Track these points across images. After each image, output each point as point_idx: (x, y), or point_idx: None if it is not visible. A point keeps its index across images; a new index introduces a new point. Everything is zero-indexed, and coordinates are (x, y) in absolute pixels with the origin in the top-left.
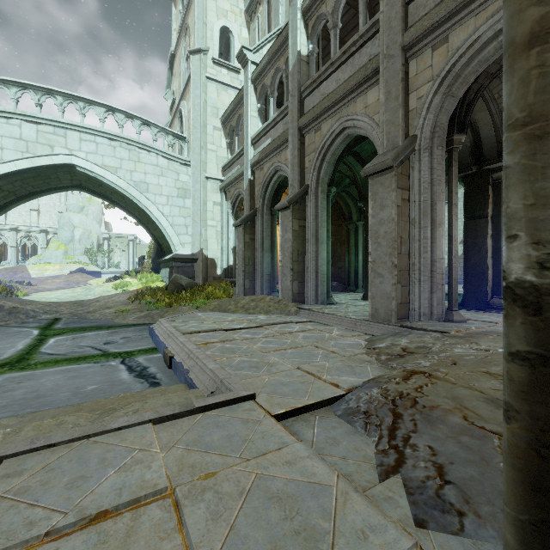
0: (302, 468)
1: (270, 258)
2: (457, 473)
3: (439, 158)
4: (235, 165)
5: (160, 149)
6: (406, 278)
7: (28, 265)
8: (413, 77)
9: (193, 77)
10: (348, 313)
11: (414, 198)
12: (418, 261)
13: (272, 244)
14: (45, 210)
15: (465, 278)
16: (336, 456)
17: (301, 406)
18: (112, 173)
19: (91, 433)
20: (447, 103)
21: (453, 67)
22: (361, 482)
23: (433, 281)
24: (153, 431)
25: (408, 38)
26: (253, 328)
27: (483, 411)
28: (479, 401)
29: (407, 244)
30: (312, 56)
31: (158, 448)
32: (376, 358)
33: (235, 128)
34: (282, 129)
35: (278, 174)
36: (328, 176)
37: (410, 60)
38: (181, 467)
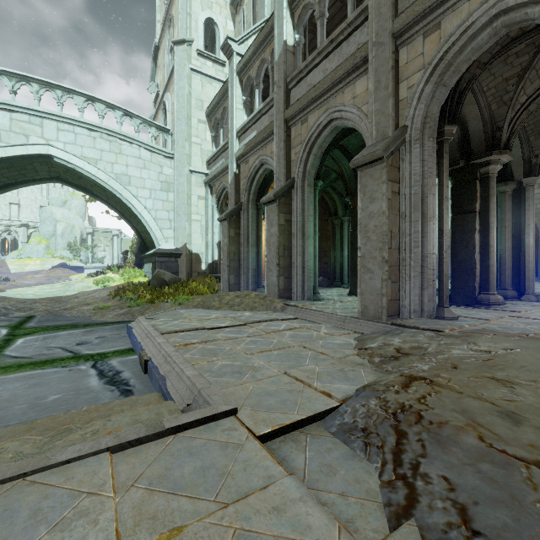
0: (293, 518)
1: (255, 253)
2: (486, 519)
3: (430, 150)
4: (219, 158)
5: (142, 141)
6: (397, 273)
7: (8, 259)
8: (404, 66)
9: (177, 68)
10: (336, 309)
11: (404, 191)
12: (408, 256)
13: (258, 239)
14: (25, 203)
15: (452, 274)
16: (334, 492)
17: (289, 423)
18: (91, 164)
19: (28, 470)
20: (438, 93)
21: (445, 55)
22: (367, 532)
23: (424, 277)
24: (109, 464)
25: (399, 24)
26: (238, 326)
27: (500, 428)
28: (492, 416)
29: (397, 238)
30: (298, 46)
31: (112, 490)
32: (369, 360)
33: (220, 121)
34: (267, 121)
35: (263, 168)
36: (315, 169)
37: (400, 48)
38: (138, 520)
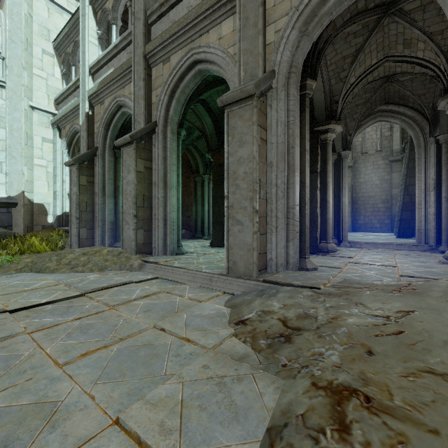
0: None
1: (113, 204)
2: None
3: (295, 100)
4: (70, 98)
5: None
6: (264, 225)
7: None
8: (271, 8)
9: None
10: (201, 265)
11: (272, 140)
12: (275, 207)
13: (116, 189)
14: None
15: None
16: None
17: None
18: None
19: None
20: (303, 42)
21: (311, 2)
22: None
23: (289, 228)
24: None
25: None
26: (70, 299)
27: None
28: None
29: (265, 188)
30: None
31: None
32: (254, 346)
33: (72, 57)
34: (125, 58)
35: (121, 111)
36: (178, 116)
37: None
38: None
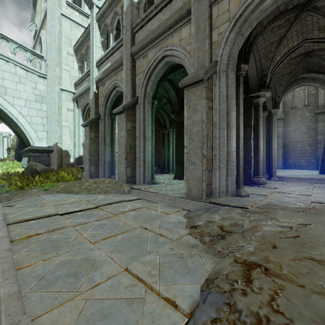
0: None
1: (110, 150)
2: None
3: (232, 79)
4: (84, 82)
5: (18, 61)
6: (211, 165)
7: None
8: (215, 18)
9: (49, 11)
10: (168, 191)
11: (216, 107)
12: (218, 153)
13: (112, 140)
14: None
15: None
16: None
17: None
18: None
19: None
20: (238, 40)
21: (243, 12)
22: None
23: (228, 167)
24: None
25: None
26: (90, 210)
27: None
28: None
29: (211, 140)
30: (141, 4)
31: None
32: (201, 240)
33: (85, 55)
34: (119, 55)
35: (116, 90)
36: (152, 92)
37: (213, 5)
38: None
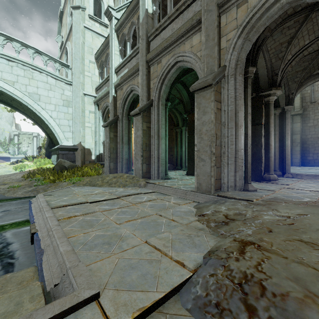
0: None
1: (127, 148)
2: None
3: (240, 82)
4: (104, 86)
5: (49, 72)
6: (219, 162)
7: None
8: (224, 26)
9: (74, 25)
10: (180, 185)
11: (224, 108)
12: (227, 151)
13: (129, 139)
14: None
15: None
16: None
17: (150, 306)
18: (9, 85)
19: None
20: (246, 45)
21: (250, 20)
22: None
23: (236, 164)
24: None
25: None
26: (113, 199)
27: None
28: None
29: (220, 139)
30: (155, 14)
31: None
32: (207, 225)
33: (104, 62)
34: (135, 62)
35: (132, 93)
36: (166, 94)
37: (222, 15)
38: None
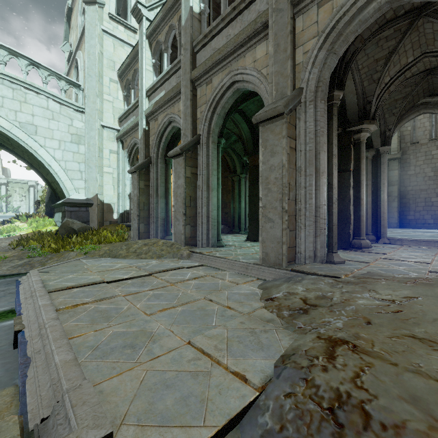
0: None
1: (164, 203)
2: None
3: (322, 111)
4: (131, 116)
5: (50, 93)
6: (294, 222)
7: None
8: (300, 33)
9: (88, 27)
10: (238, 256)
11: (300, 148)
12: (303, 207)
13: (167, 191)
14: None
15: None
16: None
17: None
18: None
19: None
20: (330, 59)
21: (337, 24)
22: None
23: (317, 225)
24: None
25: None
26: (142, 277)
27: None
28: None
29: (294, 191)
30: (203, 15)
31: None
32: (278, 314)
33: (132, 82)
34: (175, 82)
35: (171, 125)
36: (218, 128)
37: (297, 16)
38: None
